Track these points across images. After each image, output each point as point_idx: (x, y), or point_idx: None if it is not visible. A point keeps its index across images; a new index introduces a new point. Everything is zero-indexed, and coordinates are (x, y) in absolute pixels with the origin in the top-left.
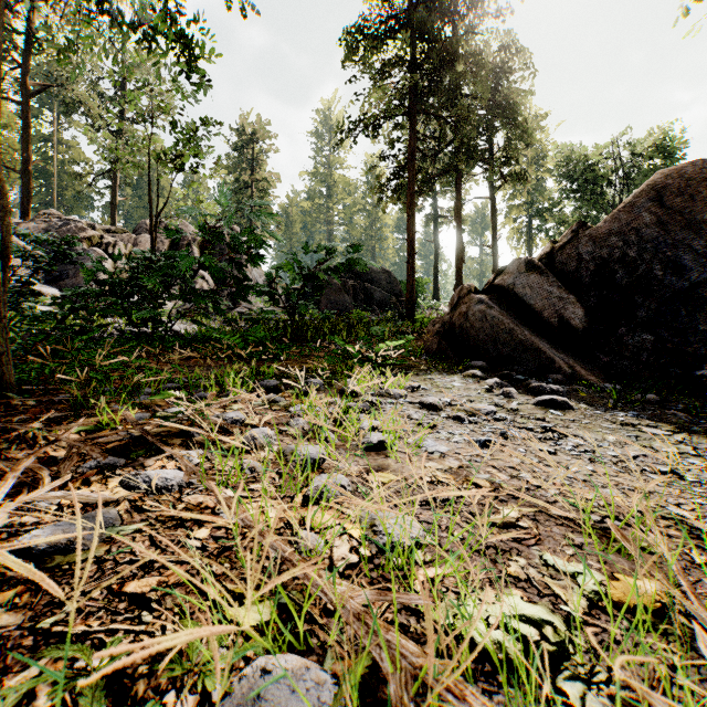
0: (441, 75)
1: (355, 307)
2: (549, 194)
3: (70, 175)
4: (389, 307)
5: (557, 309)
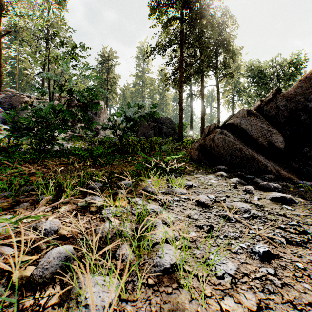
0: (194, 27)
1: (154, 135)
2: (242, 84)
3: (22, 74)
4: (170, 135)
5: (266, 137)
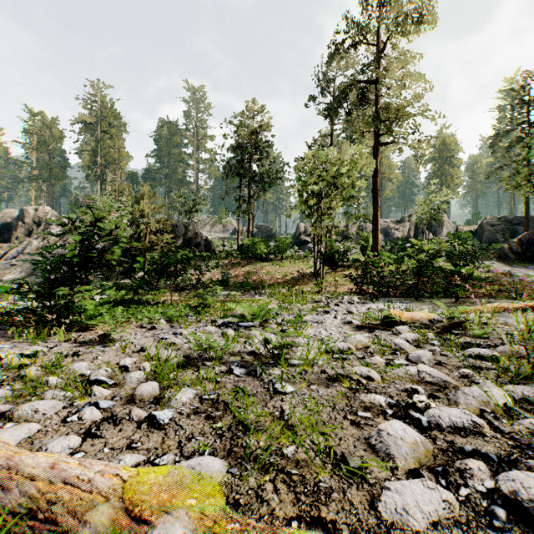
0: None
1: (502, 239)
2: None
3: None
4: None
5: (516, 249)
